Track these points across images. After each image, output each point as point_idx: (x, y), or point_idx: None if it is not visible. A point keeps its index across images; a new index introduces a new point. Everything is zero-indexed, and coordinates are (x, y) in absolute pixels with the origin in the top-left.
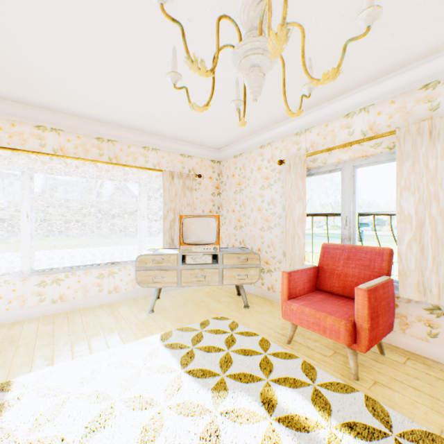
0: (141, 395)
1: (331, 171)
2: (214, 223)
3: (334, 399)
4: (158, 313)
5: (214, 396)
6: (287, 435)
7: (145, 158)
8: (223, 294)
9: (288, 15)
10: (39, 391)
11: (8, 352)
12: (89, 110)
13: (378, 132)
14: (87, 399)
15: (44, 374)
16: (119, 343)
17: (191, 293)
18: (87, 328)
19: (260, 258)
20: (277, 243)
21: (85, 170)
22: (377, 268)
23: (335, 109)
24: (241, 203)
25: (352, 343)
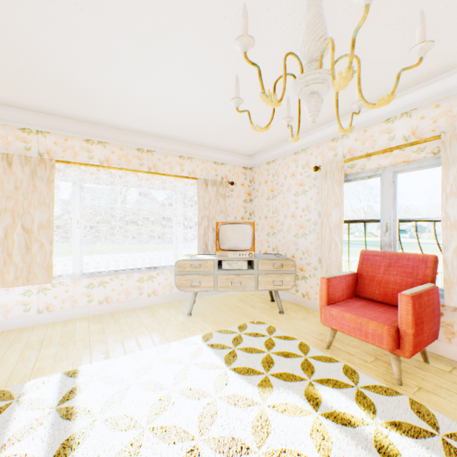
0: (193, 387)
1: (370, 177)
2: (249, 229)
3: (378, 401)
4: (196, 316)
5: (260, 391)
6: (334, 428)
7: (181, 167)
8: (257, 300)
9: (332, 30)
10: (102, 379)
11: (68, 345)
12: (133, 123)
13: (421, 137)
14: (146, 388)
15: (103, 365)
16: (164, 341)
17: (225, 298)
18: (133, 327)
19: (295, 264)
20: (312, 249)
21: (127, 179)
22: (421, 275)
23: (374, 114)
24: (274, 210)
25: (395, 348)
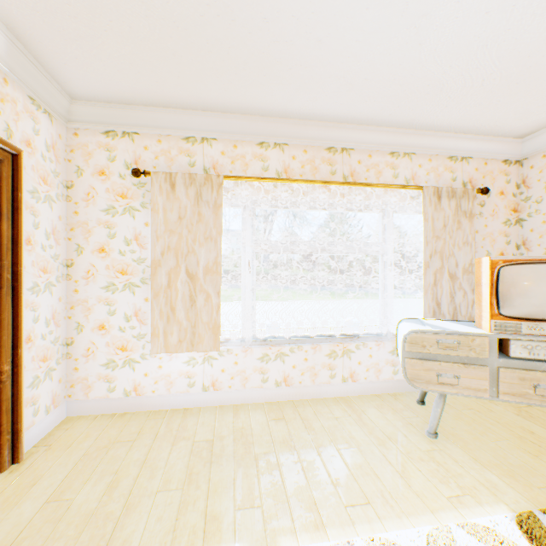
0: None
1: None
2: None
3: None
4: (448, 443)
5: None
6: None
7: (392, 170)
8: None
9: None
10: None
11: (247, 465)
12: (327, 102)
13: None
14: None
15: None
16: (420, 507)
17: (480, 402)
18: (338, 446)
19: None
20: None
21: (313, 197)
22: None
23: None
24: None
25: None
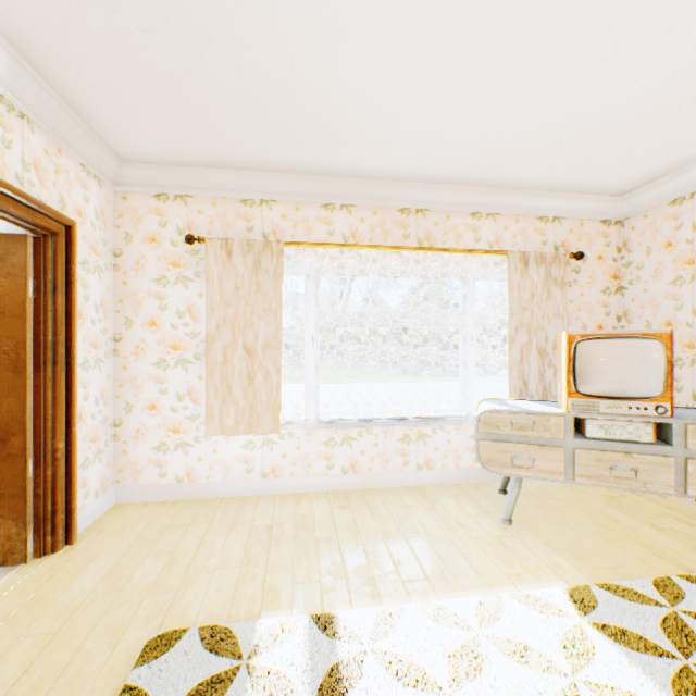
0: None
1: None
2: (655, 350)
3: None
4: (523, 529)
5: None
6: None
7: (473, 233)
8: (655, 509)
9: None
10: (382, 659)
11: (307, 547)
12: (397, 162)
13: None
14: None
15: (374, 616)
16: (478, 583)
17: (569, 492)
18: (404, 531)
19: None
20: None
21: (383, 264)
22: None
23: None
24: None
25: None
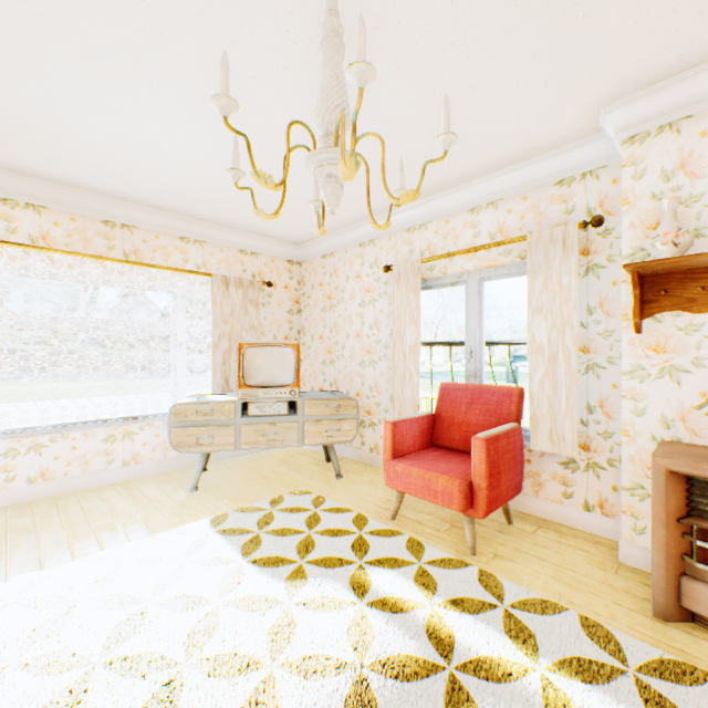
0: (186, 594)
1: (454, 284)
2: (291, 355)
3: (443, 577)
4: (206, 491)
5: (289, 586)
6: (380, 619)
7: (183, 255)
8: (306, 461)
9: (387, 85)
10: (26, 603)
11: None
12: (93, 179)
13: (508, 236)
14: (105, 606)
15: (29, 581)
16: (147, 533)
17: (257, 461)
18: (92, 517)
19: (358, 405)
20: (383, 383)
21: (85, 271)
22: (505, 413)
23: (457, 200)
24: (333, 326)
25: (467, 508)
